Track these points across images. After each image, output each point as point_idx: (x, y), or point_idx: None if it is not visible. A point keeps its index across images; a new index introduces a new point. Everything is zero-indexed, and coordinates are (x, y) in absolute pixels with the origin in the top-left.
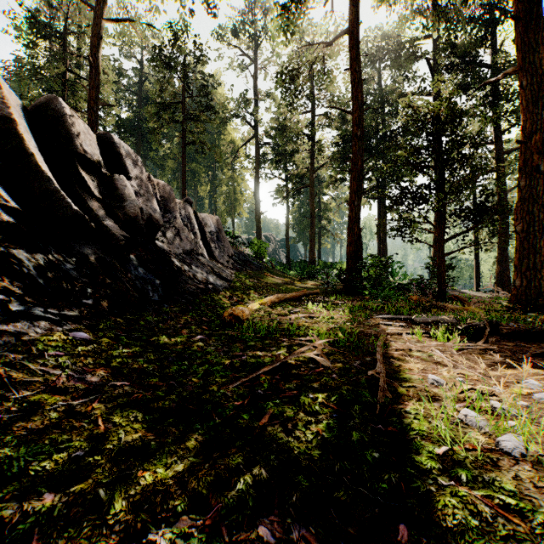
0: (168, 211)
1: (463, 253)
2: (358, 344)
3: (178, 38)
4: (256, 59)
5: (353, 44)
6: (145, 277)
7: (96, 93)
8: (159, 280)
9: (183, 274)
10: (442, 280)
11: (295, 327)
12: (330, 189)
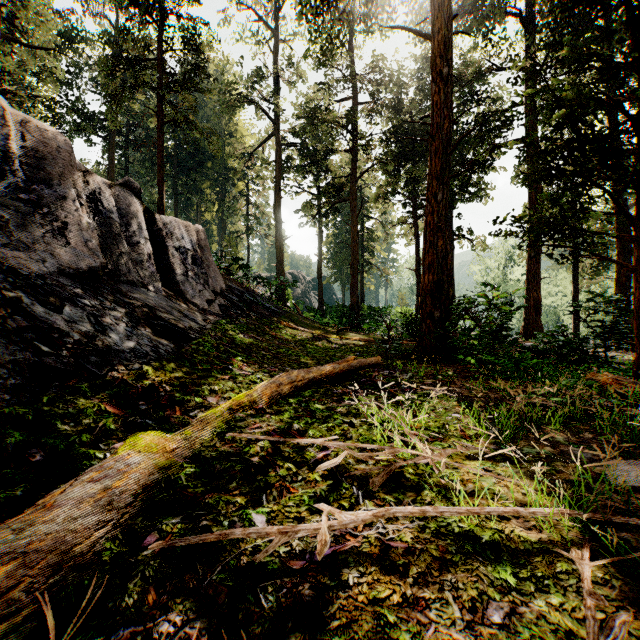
0: (45, 181)
1: None
2: None
3: None
4: (276, 27)
5: None
6: None
7: None
8: None
9: None
10: None
11: None
12: (377, 207)
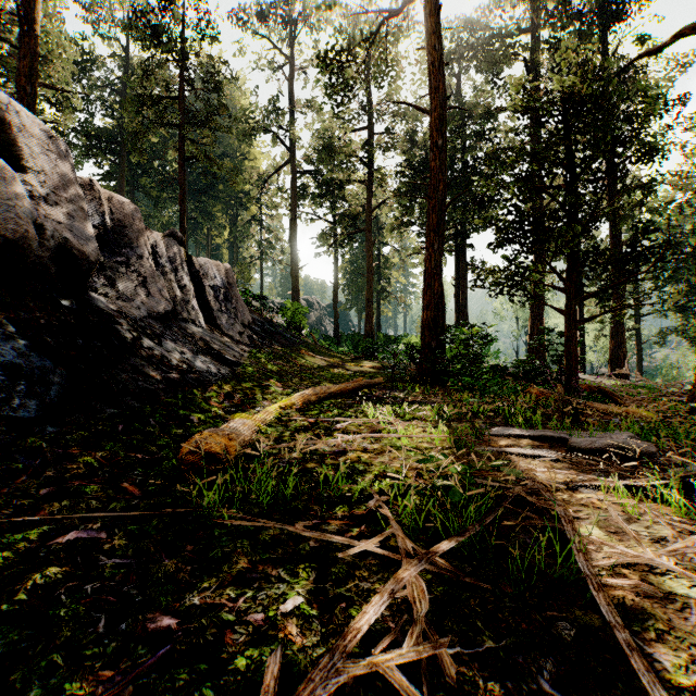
0: (128, 245)
1: (600, 321)
2: (520, 565)
3: (174, 3)
4: (292, 54)
5: (431, 8)
6: (21, 363)
7: (32, 67)
8: (62, 369)
9: (134, 354)
10: (573, 362)
11: (342, 469)
12: (393, 236)
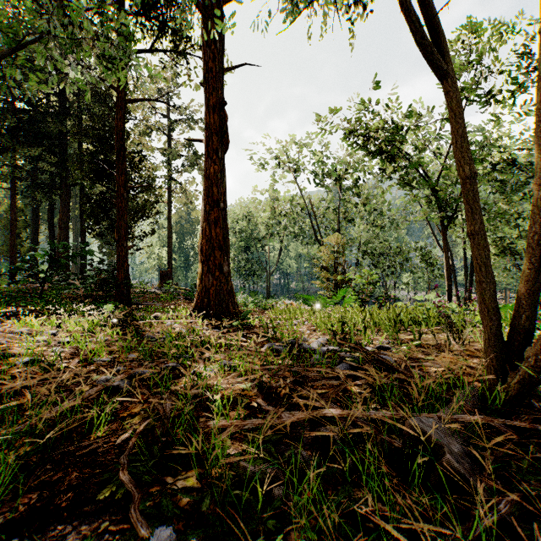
0: None
1: None
2: None
3: None
4: None
5: None
6: None
7: None
8: None
9: None
10: None
11: None
12: None
